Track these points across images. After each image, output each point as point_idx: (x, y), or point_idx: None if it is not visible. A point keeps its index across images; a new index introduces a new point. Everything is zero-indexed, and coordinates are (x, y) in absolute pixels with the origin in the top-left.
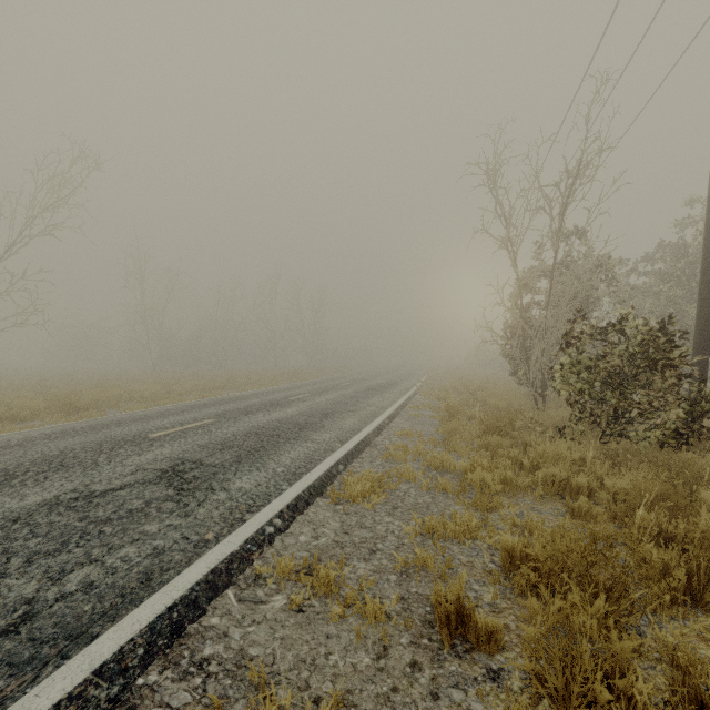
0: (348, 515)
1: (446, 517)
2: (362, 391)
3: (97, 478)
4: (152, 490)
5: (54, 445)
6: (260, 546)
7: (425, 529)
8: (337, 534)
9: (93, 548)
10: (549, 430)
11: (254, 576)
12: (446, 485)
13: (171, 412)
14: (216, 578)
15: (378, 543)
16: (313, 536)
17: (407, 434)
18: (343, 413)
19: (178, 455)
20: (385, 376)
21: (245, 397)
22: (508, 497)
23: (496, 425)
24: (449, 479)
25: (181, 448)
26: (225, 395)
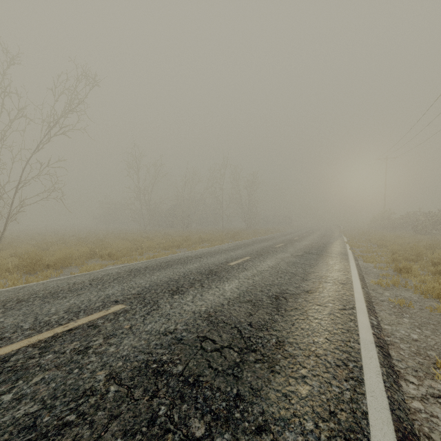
0: None
1: None
2: (300, 254)
3: None
4: None
5: None
6: None
7: None
8: None
9: None
10: None
11: None
12: None
13: (102, 280)
14: None
15: None
16: None
17: None
18: (298, 296)
19: None
20: (309, 237)
21: (189, 259)
22: None
23: None
24: None
25: None
26: (175, 254)
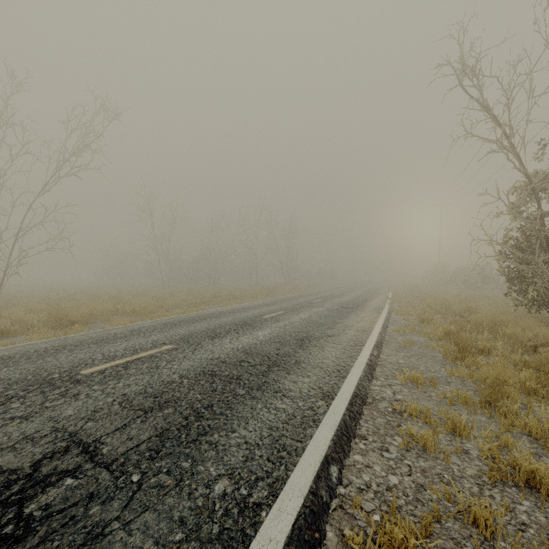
0: None
1: None
2: (335, 308)
3: None
4: None
5: None
6: None
7: None
8: None
9: None
10: None
11: None
12: None
13: (141, 330)
14: None
15: None
16: None
17: (413, 378)
18: (320, 339)
19: (75, 423)
20: (352, 293)
21: (221, 314)
22: None
23: None
24: None
25: (94, 404)
26: (206, 310)
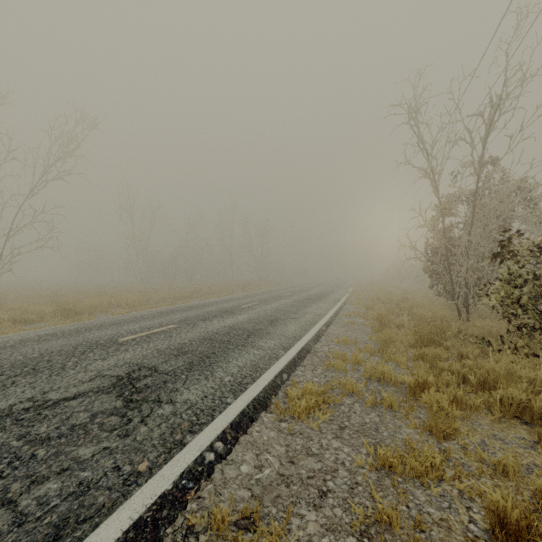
0: (293, 436)
1: (399, 444)
2: (300, 300)
3: (57, 385)
4: (102, 401)
5: (39, 347)
6: (196, 480)
7: (380, 463)
8: (282, 463)
9: (15, 481)
10: (479, 341)
11: (185, 528)
12: (392, 402)
13: (144, 317)
14: (138, 535)
15: (328, 479)
16: (256, 465)
17: (344, 341)
18: (285, 320)
19: (137, 360)
20: (319, 288)
21: (206, 305)
22: (461, 419)
23: (429, 336)
24: (395, 396)
25: (142, 353)
26: (191, 303)
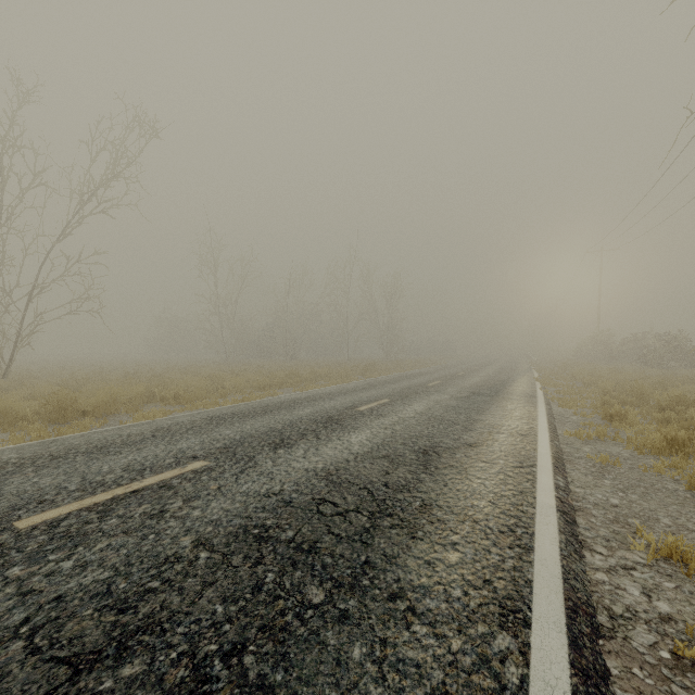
0: None
1: None
2: (464, 395)
3: None
4: None
5: None
6: None
7: None
8: None
9: None
10: None
11: None
12: None
13: (170, 430)
14: None
15: None
16: None
17: (669, 551)
18: (456, 451)
19: None
20: (481, 372)
21: (297, 403)
22: None
23: None
24: None
25: None
26: (276, 396)
